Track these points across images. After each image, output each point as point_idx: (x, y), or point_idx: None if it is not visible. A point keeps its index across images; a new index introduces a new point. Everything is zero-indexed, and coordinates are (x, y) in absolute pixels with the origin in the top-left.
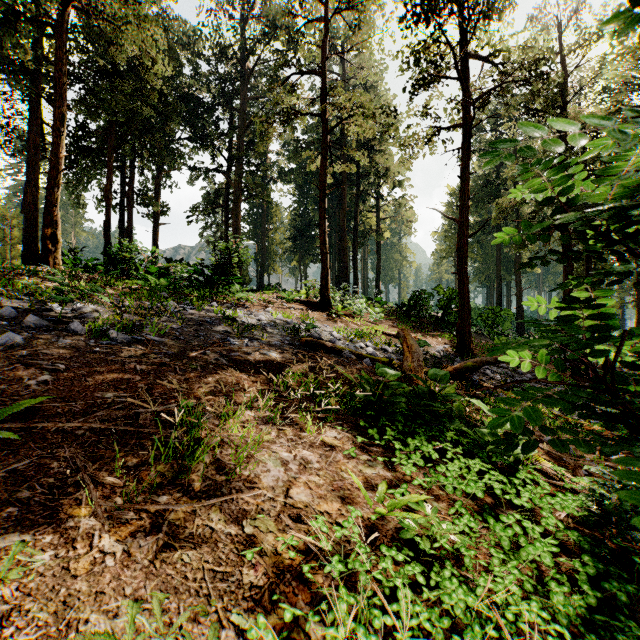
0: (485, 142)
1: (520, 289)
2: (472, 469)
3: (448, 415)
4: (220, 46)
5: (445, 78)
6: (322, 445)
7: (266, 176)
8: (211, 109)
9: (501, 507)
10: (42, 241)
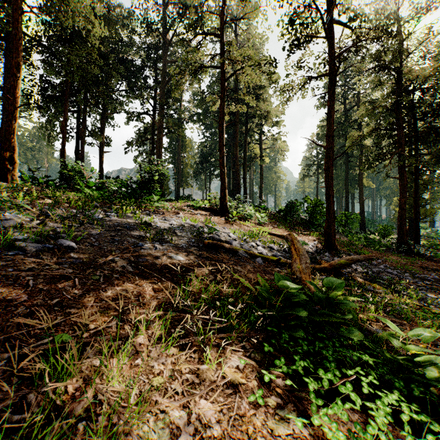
0: (337, 94)
1: (362, 199)
2: (404, 420)
3: (343, 322)
4: (147, 23)
5: (316, 37)
6: (223, 384)
7: (181, 119)
8: (141, 69)
9: None
10: (2, 162)
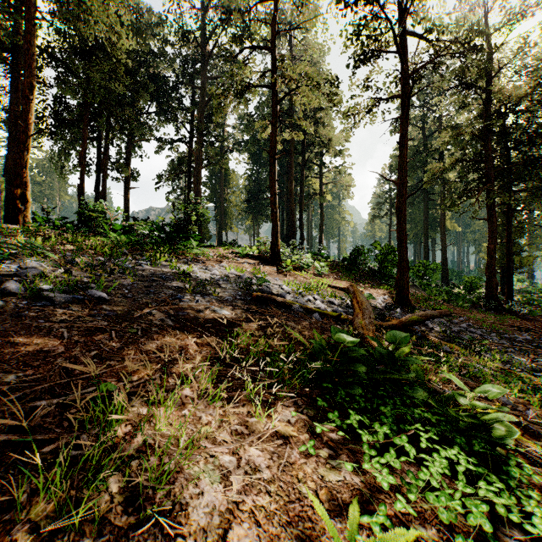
0: (414, 117)
1: (445, 245)
2: (459, 470)
3: (408, 381)
4: (183, 31)
5: (386, 51)
6: (273, 436)
7: (224, 147)
8: (175, 87)
9: (501, 524)
10: (13, 201)
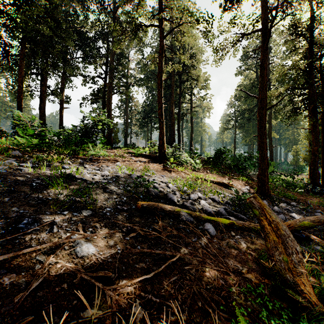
0: (251, 64)
1: (271, 147)
2: None
3: None
4: None
5: None
6: None
7: (128, 83)
8: (94, 40)
9: None
10: None
